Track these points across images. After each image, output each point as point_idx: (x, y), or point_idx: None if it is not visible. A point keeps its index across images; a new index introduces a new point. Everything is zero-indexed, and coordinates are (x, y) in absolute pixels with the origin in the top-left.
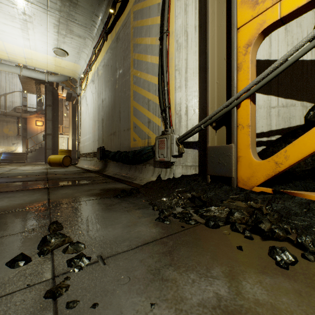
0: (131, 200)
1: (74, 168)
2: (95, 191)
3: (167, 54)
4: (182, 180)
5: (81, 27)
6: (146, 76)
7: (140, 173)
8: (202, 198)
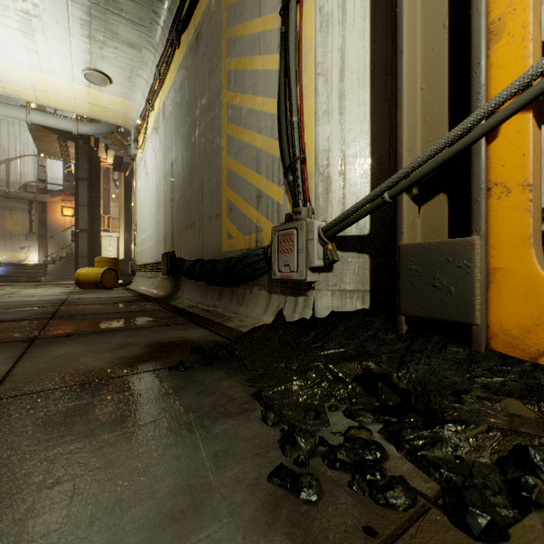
0: (210, 379)
1: (122, 291)
2: (132, 350)
3: (297, 44)
4: (336, 327)
5: (133, 26)
6: (254, 100)
7: (240, 305)
8: (394, 380)
